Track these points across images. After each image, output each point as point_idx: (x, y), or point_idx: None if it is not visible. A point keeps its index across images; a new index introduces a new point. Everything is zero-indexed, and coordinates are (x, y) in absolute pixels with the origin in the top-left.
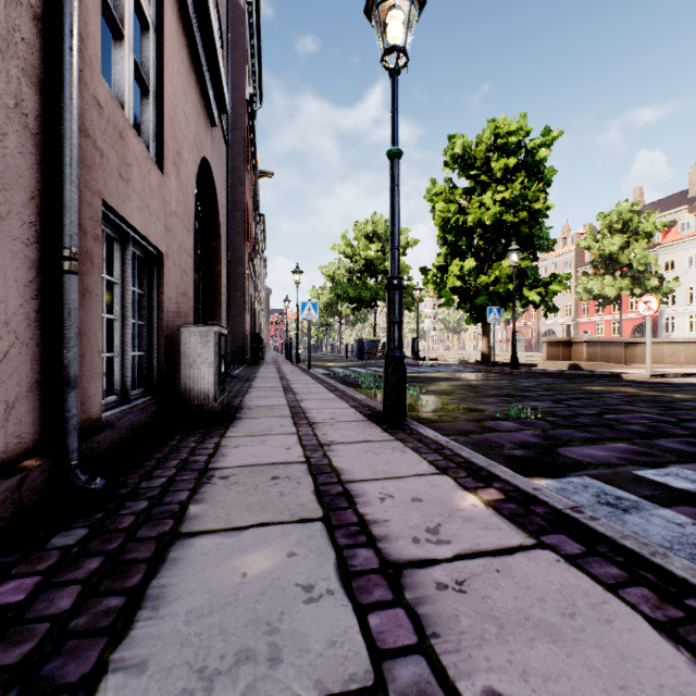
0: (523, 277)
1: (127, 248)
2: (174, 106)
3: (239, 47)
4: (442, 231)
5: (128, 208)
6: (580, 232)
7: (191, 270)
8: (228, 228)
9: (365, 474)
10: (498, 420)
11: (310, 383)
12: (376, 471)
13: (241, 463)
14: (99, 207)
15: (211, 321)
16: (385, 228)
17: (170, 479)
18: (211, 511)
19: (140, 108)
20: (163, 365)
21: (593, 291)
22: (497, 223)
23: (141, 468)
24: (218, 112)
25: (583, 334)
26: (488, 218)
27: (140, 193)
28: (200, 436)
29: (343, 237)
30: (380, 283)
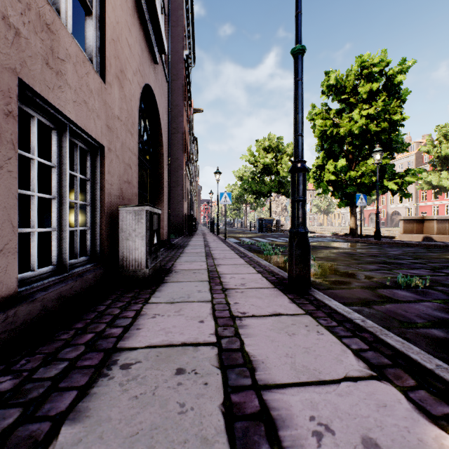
0: (382, 172)
1: (64, 137)
2: (117, 32)
3: (179, 24)
4: (320, 140)
5: (59, 97)
6: (419, 141)
7: (135, 165)
8: (169, 141)
9: (284, 372)
10: (390, 288)
11: (225, 250)
12: (296, 366)
13: (151, 342)
14: (13, 84)
15: (156, 205)
16: (277, 143)
17: (70, 364)
18: (81, 446)
19: (85, 26)
20: (105, 238)
21: (431, 183)
22: (363, 132)
23: (54, 343)
24: (159, 53)
25: (422, 214)
26: (356, 128)
27: (76, 88)
28: (127, 301)
29: (248, 150)
30: (273, 180)
